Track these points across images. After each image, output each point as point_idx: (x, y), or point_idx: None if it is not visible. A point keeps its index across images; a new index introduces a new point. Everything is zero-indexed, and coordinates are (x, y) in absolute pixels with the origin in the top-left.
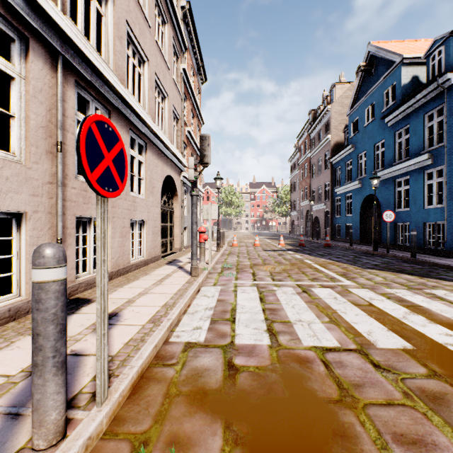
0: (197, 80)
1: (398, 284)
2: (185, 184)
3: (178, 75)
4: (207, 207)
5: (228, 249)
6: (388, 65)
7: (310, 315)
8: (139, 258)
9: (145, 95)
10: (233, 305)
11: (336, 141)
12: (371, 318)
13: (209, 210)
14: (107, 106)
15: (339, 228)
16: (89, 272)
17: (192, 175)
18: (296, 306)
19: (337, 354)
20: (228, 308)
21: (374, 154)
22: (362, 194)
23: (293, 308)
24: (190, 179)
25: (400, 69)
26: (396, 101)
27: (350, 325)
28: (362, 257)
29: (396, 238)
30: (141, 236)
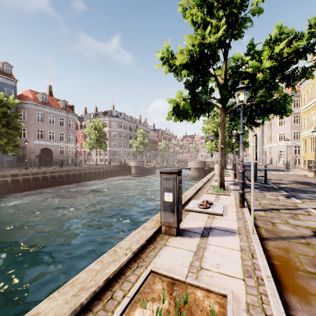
0: None
1: None
2: None
3: None
4: None
5: None
6: None
7: None
8: None
9: None
10: None
11: None
12: None
13: None
14: None
15: None
16: None
17: None
18: None
19: None
20: None
21: None
22: None
23: None
24: None
25: None
26: None
27: None
28: None
29: None
30: None
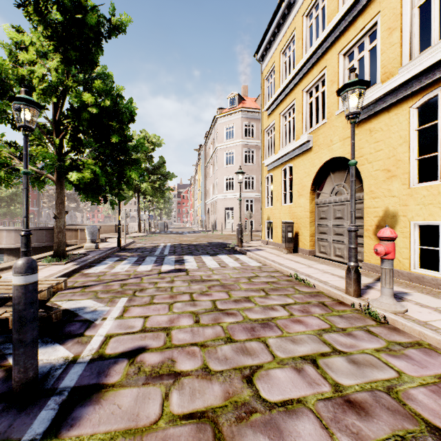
0: None
1: None
2: None
3: None
4: None
5: None
6: None
7: None
8: None
9: None
10: None
11: None
12: None
13: None
14: None
15: None
16: None
17: None
18: None
19: None
20: None
21: None
22: None
23: None
24: None
25: None
26: None
27: None
28: None
29: None
30: None
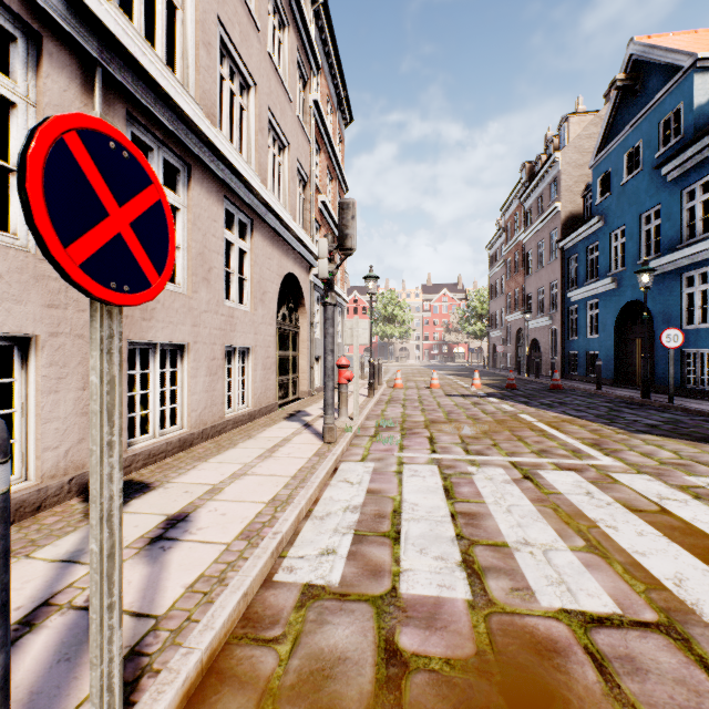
0: (337, 120)
1: (707, 467)
2: (317, 287)
3: (306, 111)
4: (352, 324)
5: (387, 393)
6: (667, 74)
7: (545, 530)
8: (240, 409)
9: (250, 142)
10: (396, 502)
11: (570, 212)
12: (672, 544)
13: (356, 329)
14: (184, 157)
15: (575, 358)
16: (153, 435)
17: (324, 269)
18: (514, 508)
19: (618, 636)
20: (387, 508)
21: (640, 231)
22: (618, 300)
23: (509, 514)
24: (321, 276)
25: (692, 79)
26: (682, 136)
27: (632, 558)
28: (624, 410)
29: (684, 377)
30: (245, 373)
